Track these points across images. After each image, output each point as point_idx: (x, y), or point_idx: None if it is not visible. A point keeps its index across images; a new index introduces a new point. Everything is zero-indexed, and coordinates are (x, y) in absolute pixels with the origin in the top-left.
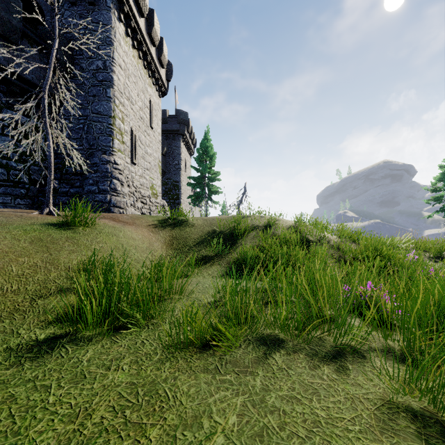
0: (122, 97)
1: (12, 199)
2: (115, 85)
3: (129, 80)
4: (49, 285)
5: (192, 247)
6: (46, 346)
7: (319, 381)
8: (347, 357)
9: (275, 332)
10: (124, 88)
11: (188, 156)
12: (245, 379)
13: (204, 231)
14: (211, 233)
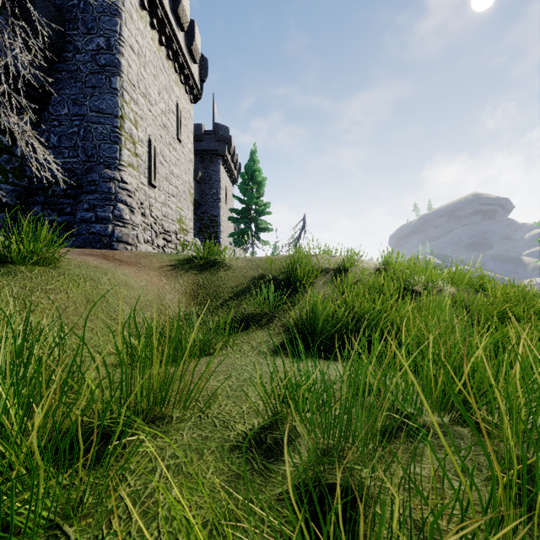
0: (135, 92)
1: None
2: (123, 73)
3: (146, 70)
4: None
5: (228, 300)
6: None
7: None
8: None
9: None
10: (138, 80)
11: (230, 184)
12: None
13: (246, 277)
14: (258, 280)
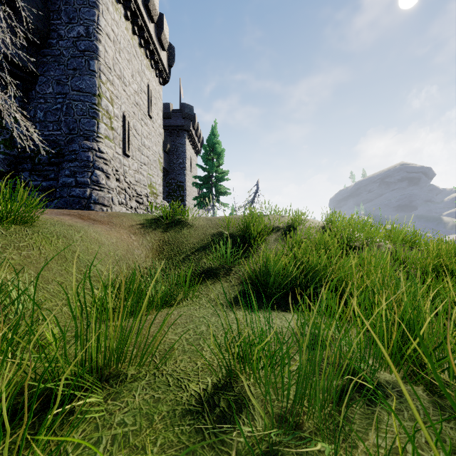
0: (111, 74)
1: None
2: (100, 57)
3: (121, 55)
4: None
5: (190, 255)
6: None
7: None
8: None
9: None
10: (114, 64)
11: (194, 155)
12: None
13: (206, 234)
14: (217, 237)
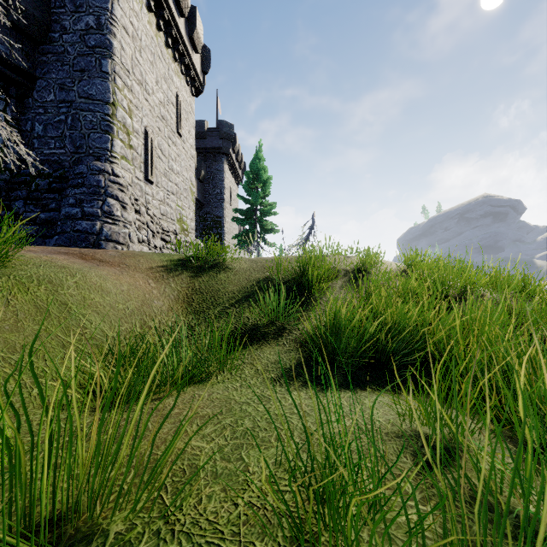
0: (129, 78)
1: None
2: (115, 56)
3: (142, 55)
4: None
5: (228, 307)
6: None
7: None
8: None
9: None
10: (133, 65)
11: (235, 184)
12: None
13: (250, 280)
14: (263, 283)
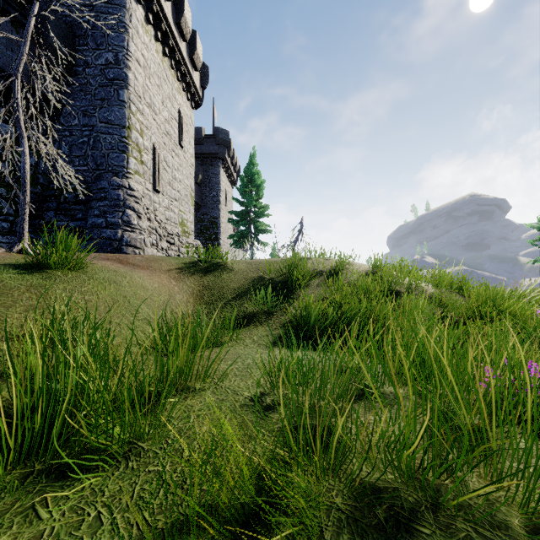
0: (141, 103)
1: None
2: (130, 86)
3: (151, 81)
4: None
5: (231, 300)
6: None
7: None
8: None
9: (387, 479)
10: (144, 91)
11: (230, 186)
12: None
13: (247, 279)
14: (258, 281)
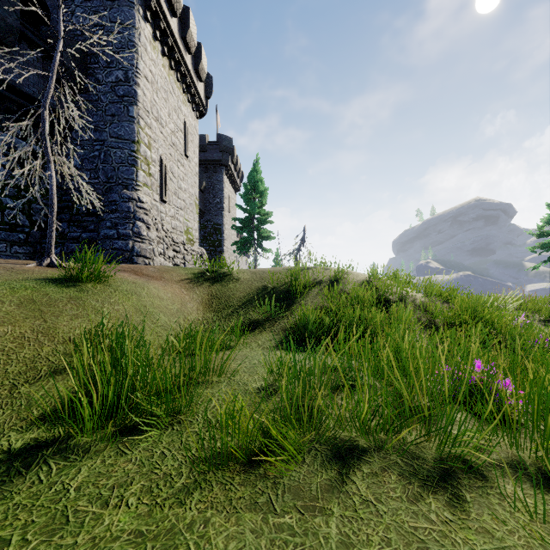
0: (149, 117)
1: (8, 247)
2: (139, 102)
3: (158, 96)
4: (40, 364)
5: (237, 308)
6: (21, 462)
7: (426, 525)
8: (460, 479)
9: (352, 436)
10: (152, 106)
11: (233, 192)
12: (314, 524)
13: (252, 288)
14: (262, 291)
